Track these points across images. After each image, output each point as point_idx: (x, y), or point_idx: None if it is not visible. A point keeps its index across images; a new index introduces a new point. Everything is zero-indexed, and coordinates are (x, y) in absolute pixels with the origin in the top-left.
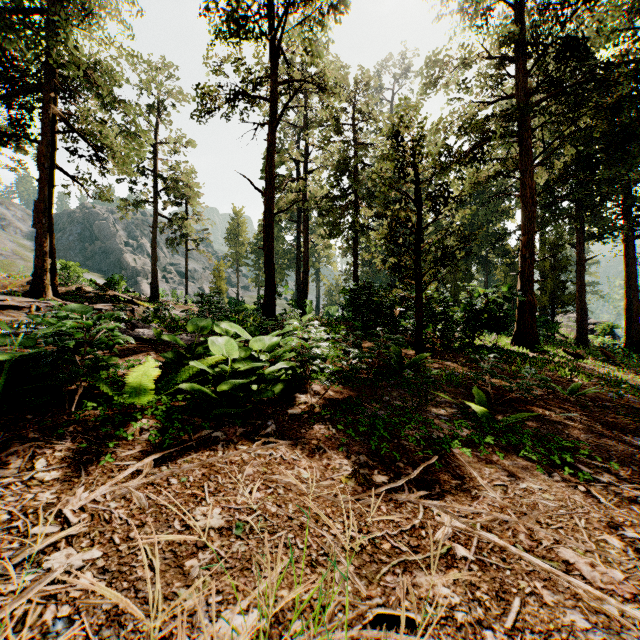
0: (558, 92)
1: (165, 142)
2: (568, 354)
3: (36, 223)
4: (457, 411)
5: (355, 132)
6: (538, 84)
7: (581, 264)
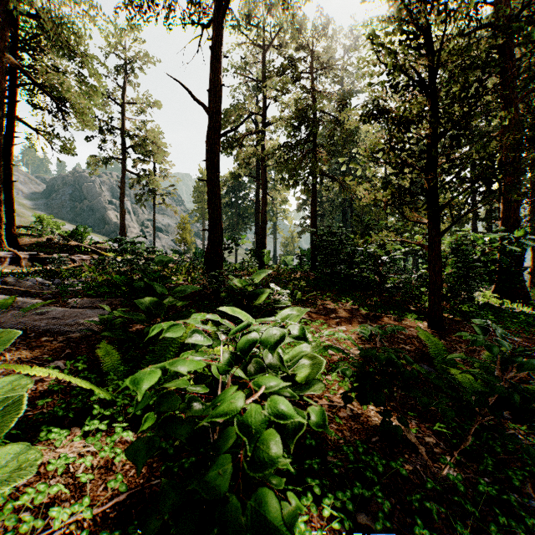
0: None
1: (133, 103)
2: None
3: None
4: None
5: (313, 79)
6: (517, 12)
7: None
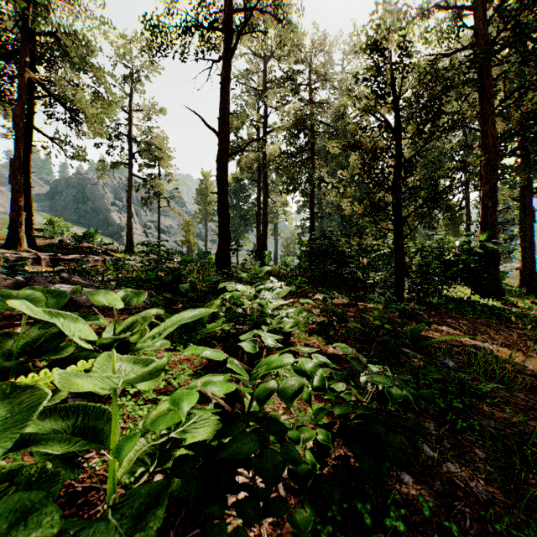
0: (523, 36)
1: (139, 110)
2: (536, 306)
3: (12, 179)
4: None
5: (311, 91)
6: (497, 34)
7: (530, 216)
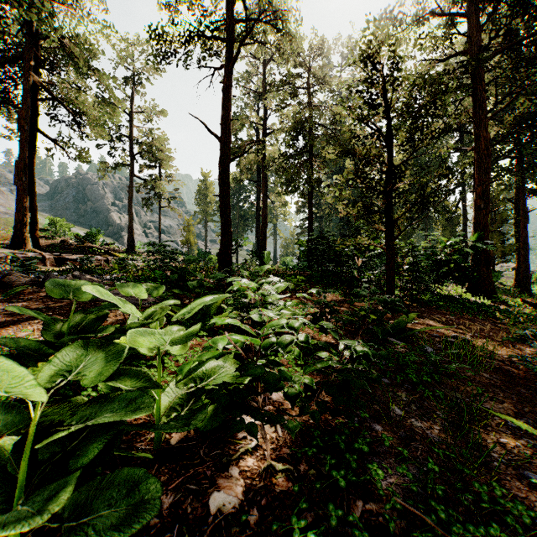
0: (514, 43)
1: (140, 112)
2: (526, 304)
3: (17, 181)
4: (532, 444)
5: (310, 94)
6: (490, 40)
7: (524, 216)
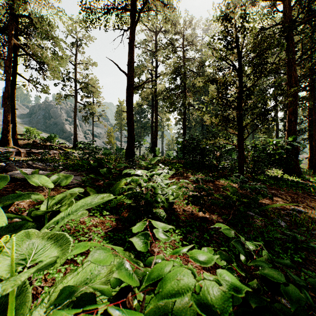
0: (313, 17)
1: (81, 63)
2: None
3: (4, 104)
4: None
5: (184, 51)
6: (296, 16)
7: (315, 126)
